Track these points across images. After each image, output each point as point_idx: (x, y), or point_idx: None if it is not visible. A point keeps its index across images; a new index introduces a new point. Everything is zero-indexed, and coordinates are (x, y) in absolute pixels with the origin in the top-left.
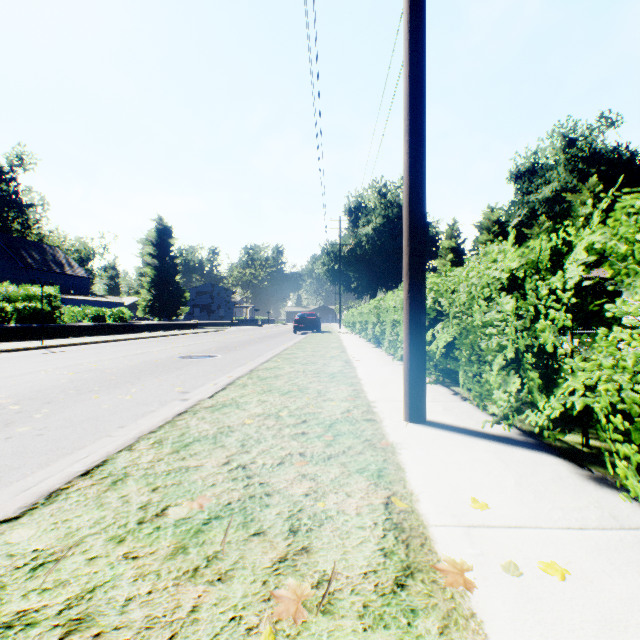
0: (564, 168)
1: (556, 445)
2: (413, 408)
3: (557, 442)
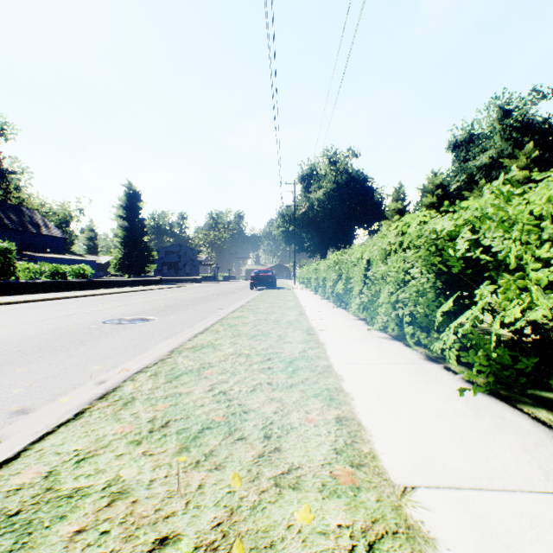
0: (500, 137)
1: None
2: None
3: None
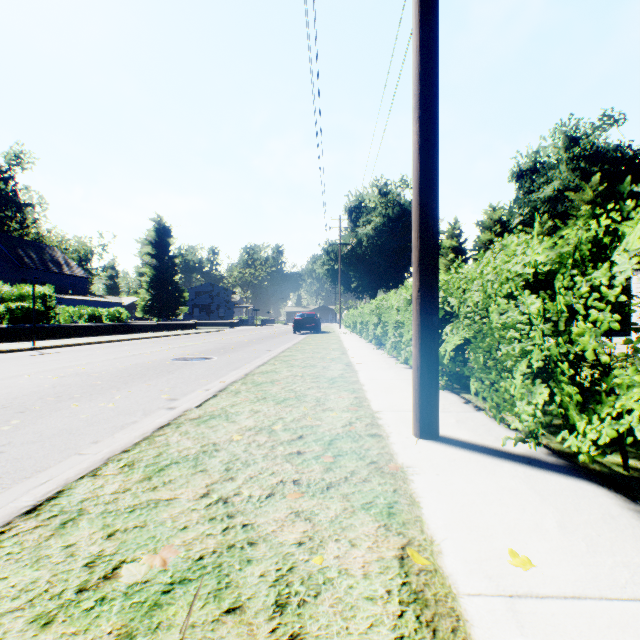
0: (566, 167)
1: (595, 469)
2: (424, 422)
3: (595, 465)
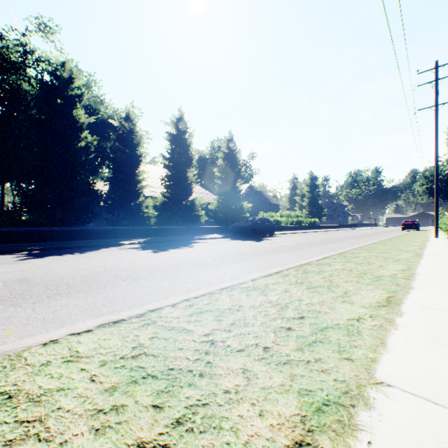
0: None
1: None
2: (435, 236)
3: None
